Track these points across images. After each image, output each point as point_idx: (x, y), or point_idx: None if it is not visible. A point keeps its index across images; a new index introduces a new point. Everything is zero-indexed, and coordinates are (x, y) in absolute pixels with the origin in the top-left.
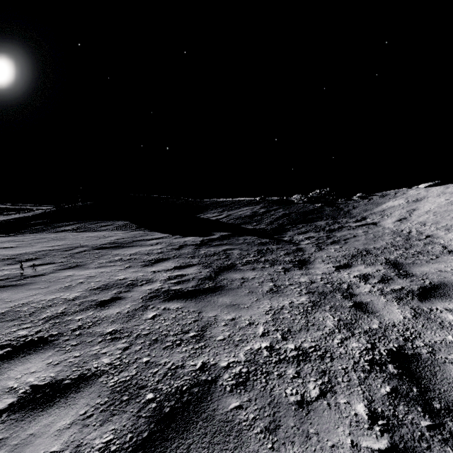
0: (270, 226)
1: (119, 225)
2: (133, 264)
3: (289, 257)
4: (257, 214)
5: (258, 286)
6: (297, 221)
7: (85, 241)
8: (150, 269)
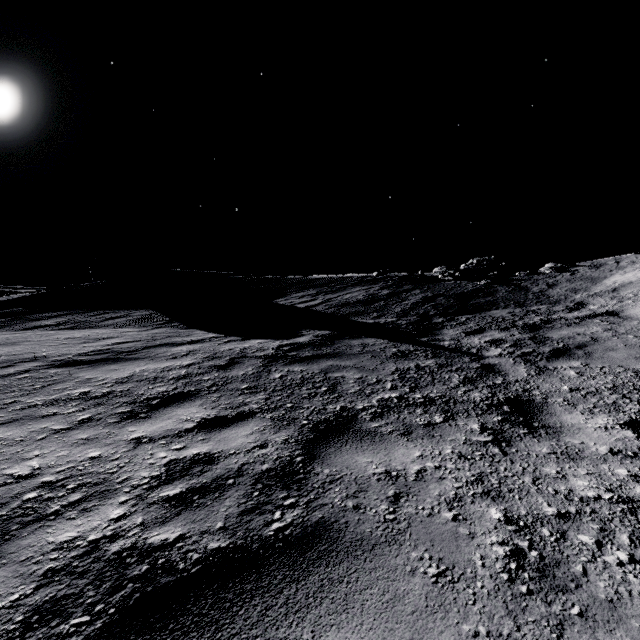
0: (403, 318)
1: (138, 317)
2: (102, 410)
3: (479, 390)
4: (378, 297)
5: (457, 526)
6: (452, 309)
7: (53, 348)
8: (133, 430)
